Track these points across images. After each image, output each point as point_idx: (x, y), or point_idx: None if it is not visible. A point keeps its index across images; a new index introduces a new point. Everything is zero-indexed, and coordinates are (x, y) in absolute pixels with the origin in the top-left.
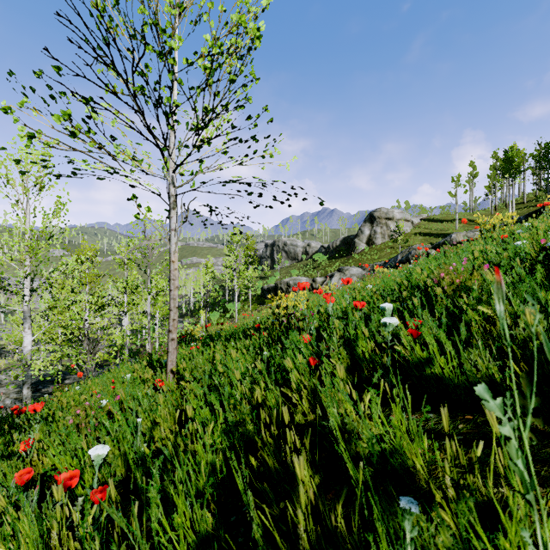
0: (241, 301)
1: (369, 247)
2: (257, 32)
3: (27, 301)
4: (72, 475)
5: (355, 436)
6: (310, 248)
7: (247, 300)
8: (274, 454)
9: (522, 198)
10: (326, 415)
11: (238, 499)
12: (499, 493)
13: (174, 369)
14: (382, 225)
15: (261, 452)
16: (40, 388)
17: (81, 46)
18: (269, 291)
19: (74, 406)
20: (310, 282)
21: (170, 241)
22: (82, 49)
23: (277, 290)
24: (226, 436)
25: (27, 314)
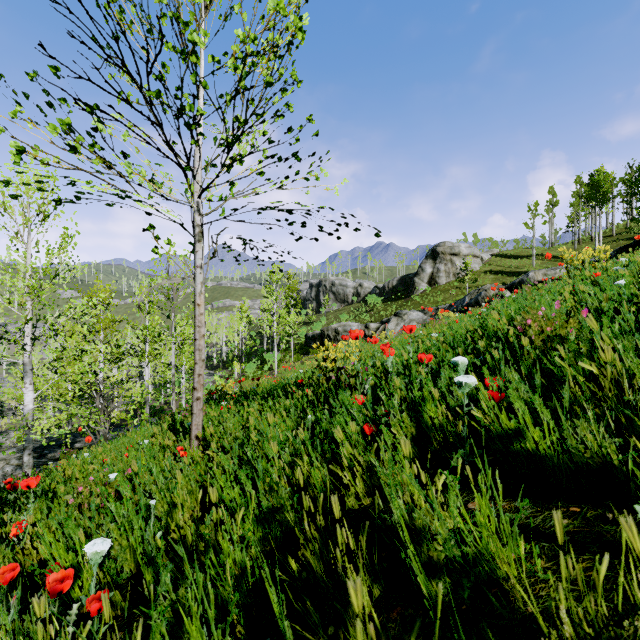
0: (281, 350)
1: (432, 287)
2: (299, 22)
3: (27, 351)
4: (64, 577)
5: (427, 537)
6: (362, 289)
7: (289, 349)
8: (320, 552)
9: (611, 230)
10: (385, 499)
11: (274, 613)
12: (631, 626)
13: (199, 434)
14: (447, 262)
15: (304, 552)
16: (46, 452)
17: (83, 42)
18: (314, 339)
19: (75, 482)
20: (362, 328)
21: (195, 281)
22: (86, 45)
23: (323, 337)
24: (260, 526)
25: (28, 367)
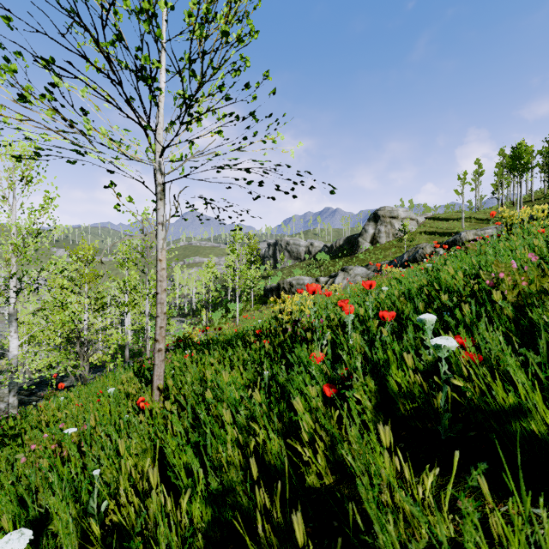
0: (243, 301)
1: (374, 246)
2: None
3: (12, 303)
4: None
5: None
6: (313, 248)
7: (250, 300)
8: None
9: (530, 196)
10: (351, 478)
11: None
12: None
13: (160, 385)
14: (387, 224)
15: None
16: (36, 391)
17: None
18: (271, 291)
19: (27, 440)
20: (313, 282)
21: (157, 237)
22: None
23: (279, 289)
24: (209, 509)
25: (12, 317)
